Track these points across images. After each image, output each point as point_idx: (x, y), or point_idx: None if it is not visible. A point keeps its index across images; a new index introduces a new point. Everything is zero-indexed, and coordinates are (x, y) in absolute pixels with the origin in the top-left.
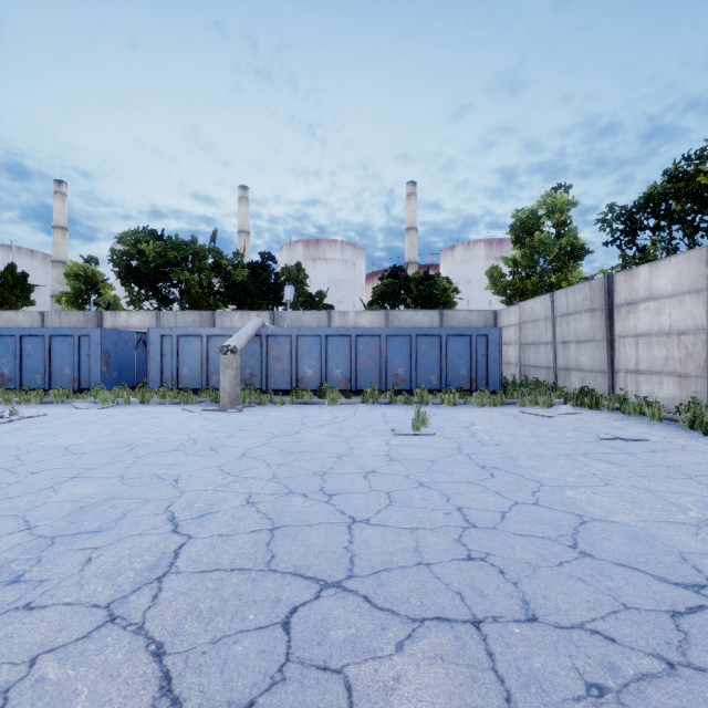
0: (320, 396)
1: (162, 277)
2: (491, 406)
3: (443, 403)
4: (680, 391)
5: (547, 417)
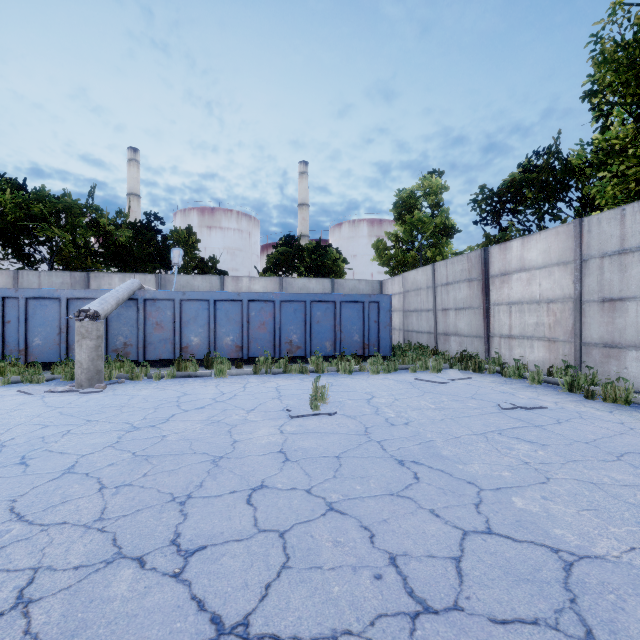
0: (207, 367)
1: (25, 232)
2: (386, 373)
3: (338, 370)
4: (550, 354)
5: (441, 383)
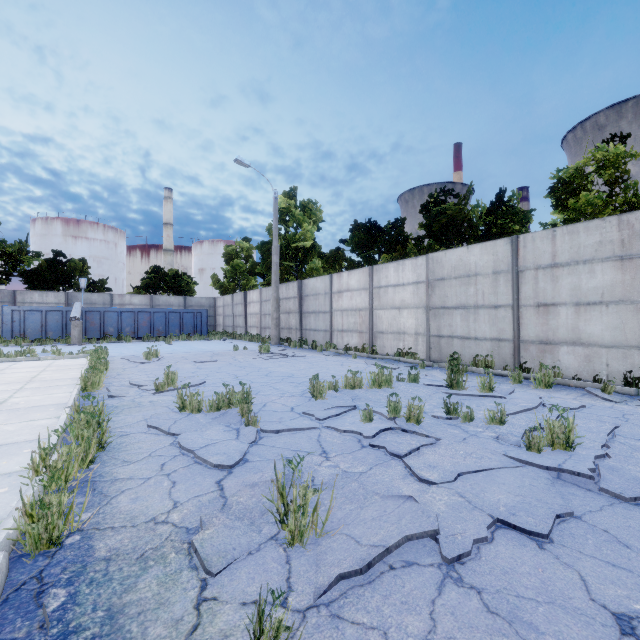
0: (119, 340)
1: None
2: (199, 340)
3: (180, 340)
4: (257, 332)
5: (215, 341)
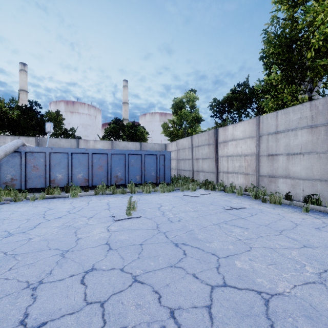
0: (66, 191)
1: None
2: (168, 192)
3: (143, 191)
4: (245, 180)
5: (196, 197)
